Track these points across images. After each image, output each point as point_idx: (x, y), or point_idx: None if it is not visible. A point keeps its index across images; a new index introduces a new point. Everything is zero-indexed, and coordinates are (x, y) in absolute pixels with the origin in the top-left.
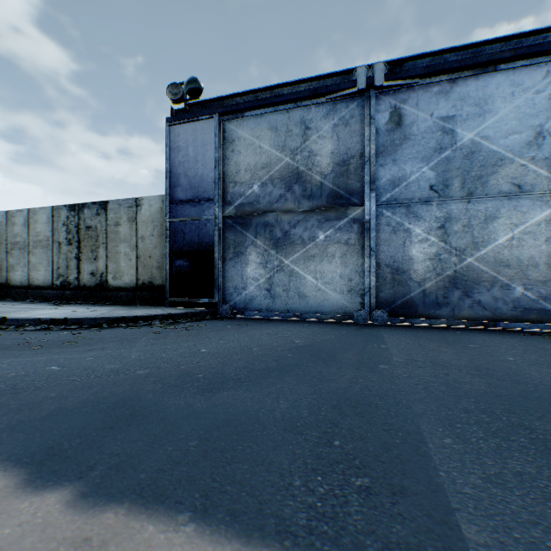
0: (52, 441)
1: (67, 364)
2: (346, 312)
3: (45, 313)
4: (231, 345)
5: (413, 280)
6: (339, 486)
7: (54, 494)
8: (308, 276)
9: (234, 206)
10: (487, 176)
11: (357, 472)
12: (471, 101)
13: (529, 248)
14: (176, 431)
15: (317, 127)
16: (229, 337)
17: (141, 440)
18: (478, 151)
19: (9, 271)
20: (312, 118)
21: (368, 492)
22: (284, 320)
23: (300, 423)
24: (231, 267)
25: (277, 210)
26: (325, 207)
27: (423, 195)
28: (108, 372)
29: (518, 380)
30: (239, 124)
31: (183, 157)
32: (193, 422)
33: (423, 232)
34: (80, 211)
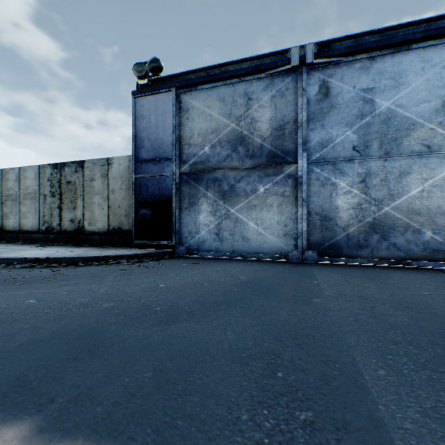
0: (20, 372)
1: (44, 298)
2: (282, 252)
3: (31, 253)
4: (185, 281)
5: (339, 225)
6: (285, 421)
7: (12, 429)
8: (250, 223)
9: (189, 164)
10: (401, 139)
11: (301, 405)
12: (387, 75)
13: (437, 199)
14: (133, 362)
15: (258, 98)
16: (184, 273)
17: (101, 371)
18: (393, 117)
19: (4, 219)
20: (253, 90)
21: (313, 427)
22: (230, 259)
23: (245, 354)
24: (186, 215)
25: (224, 167)
26: (264, 164)
27: (347, 154)
28: (78, 305)
29: (436, 312)
30: (193, 96)
31: (147, 123)
32: (149, 353)
33: (347, 186)
34: (62, 169)
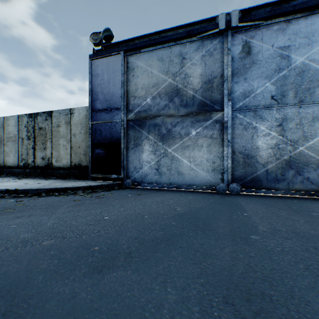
0: None
1: None
2: (211, 184)
3: (5, 185)
4: (128, 213)
5: (259, 162)
6: None
7: None
8: (184, 160)
9: (134, 112)
10: (314, 88)
11: None
12: (302, 34)
13: None
14: None
15: (190, 58)
16: (128, 204)
17: None
18: (307, 70)
19: None
20: (187, 51)
21: None
22: (168, 190)
23: None
24: (132, 154)
25: (163, 115)
26: (196, 112)
27: (266, 102)
28: (18, 242)
29: None
30: (137, 57)
31: (100, 80)
32: None
33: (266, 129)
34: (35, 118)
